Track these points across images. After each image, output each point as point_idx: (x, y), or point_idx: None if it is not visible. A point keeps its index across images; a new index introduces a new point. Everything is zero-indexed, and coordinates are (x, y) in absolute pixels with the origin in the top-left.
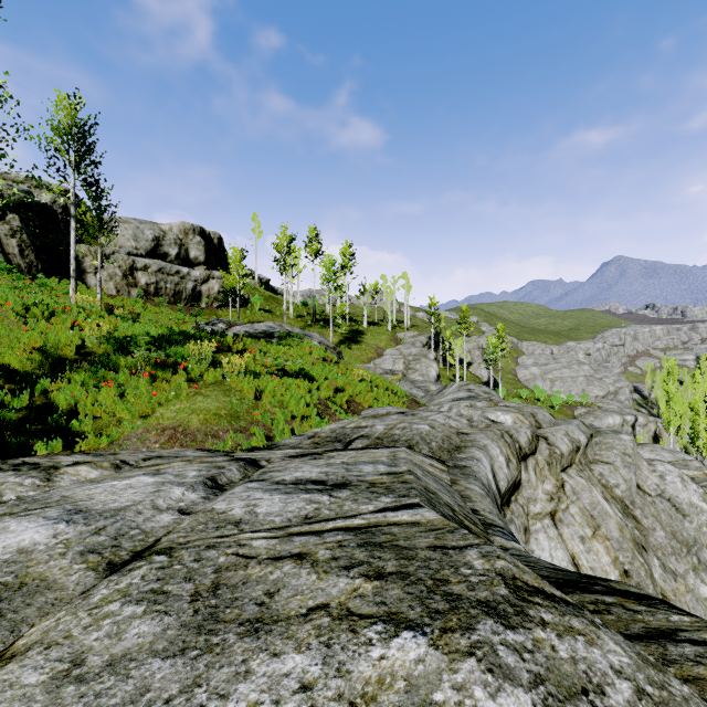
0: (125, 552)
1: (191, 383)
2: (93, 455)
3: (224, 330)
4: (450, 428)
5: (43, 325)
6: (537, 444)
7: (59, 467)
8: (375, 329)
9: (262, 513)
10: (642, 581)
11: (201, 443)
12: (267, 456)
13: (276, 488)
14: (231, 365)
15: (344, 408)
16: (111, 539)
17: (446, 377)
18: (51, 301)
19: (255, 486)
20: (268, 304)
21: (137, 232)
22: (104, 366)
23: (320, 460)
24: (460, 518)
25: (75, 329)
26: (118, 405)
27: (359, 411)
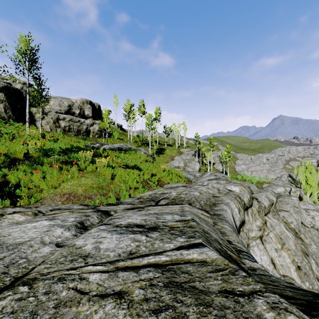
0: (9, 278)
1: (80, 171)
2: (25, 208)
3: (99, 147)
4: (209, 193)
5: (8, 143)
6: (252, 202)
7: (3, 215)
8: (170, 148)
9: (103, 248)
10: (307, 272)
11: (83, 201)
12: (115, 209)
13: (115, 230)
14: (100, 162)
15: (155, 183)
16: (3, 267)
17: (203, 169)
18: (15, 132)
19: (104, 228)
20: (121, 136)
21: (60, 102)
22: (36, 162)
23: (143, 211)
24: (224, 249)
25: (24, 145)
26: (41, 182)
27: (163, 185)
